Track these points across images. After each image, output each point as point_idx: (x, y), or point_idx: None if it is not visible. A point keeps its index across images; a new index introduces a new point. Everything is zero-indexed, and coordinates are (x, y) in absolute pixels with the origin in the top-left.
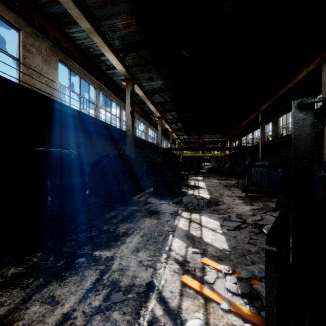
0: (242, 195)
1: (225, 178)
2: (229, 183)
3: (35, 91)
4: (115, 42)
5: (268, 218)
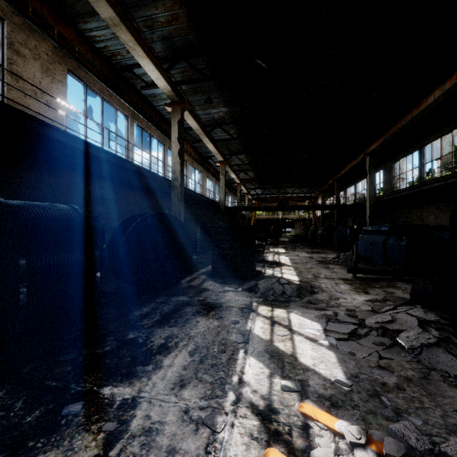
0: (348, 277)
1: (317, 250)
2: (325, 258)
3: (19, 110)
4: (155, 46)
5: (403, 319)
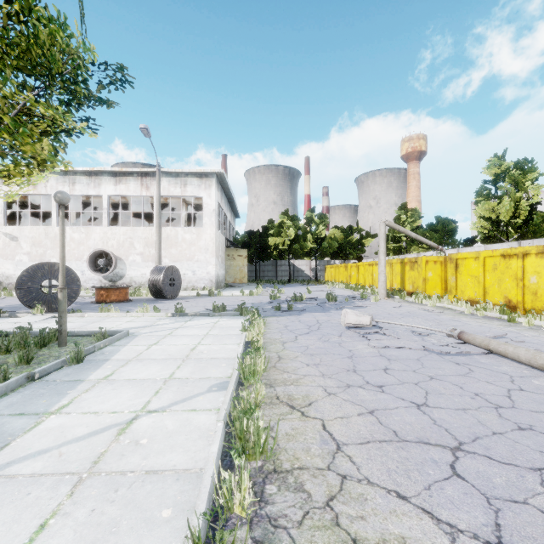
0: None
1: None
2: None
3: None
4: None
5: None
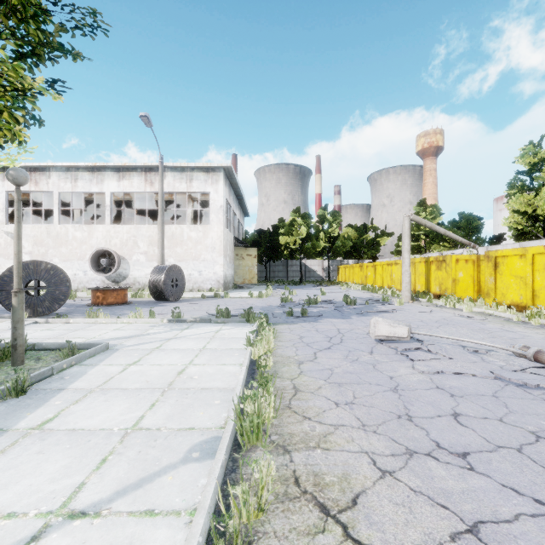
0: None
1: None
2: None
3: None
4: None
5: None
